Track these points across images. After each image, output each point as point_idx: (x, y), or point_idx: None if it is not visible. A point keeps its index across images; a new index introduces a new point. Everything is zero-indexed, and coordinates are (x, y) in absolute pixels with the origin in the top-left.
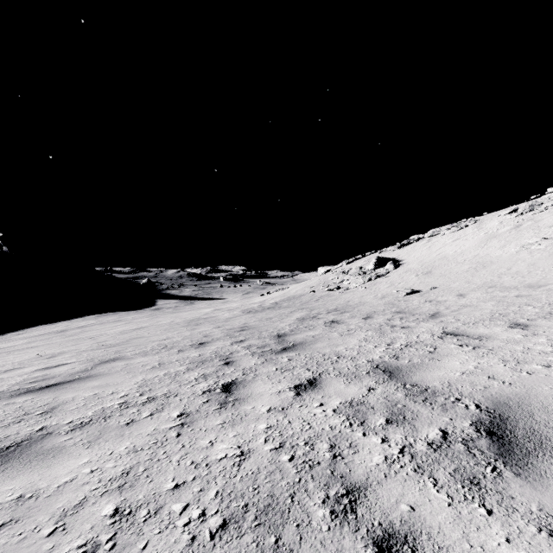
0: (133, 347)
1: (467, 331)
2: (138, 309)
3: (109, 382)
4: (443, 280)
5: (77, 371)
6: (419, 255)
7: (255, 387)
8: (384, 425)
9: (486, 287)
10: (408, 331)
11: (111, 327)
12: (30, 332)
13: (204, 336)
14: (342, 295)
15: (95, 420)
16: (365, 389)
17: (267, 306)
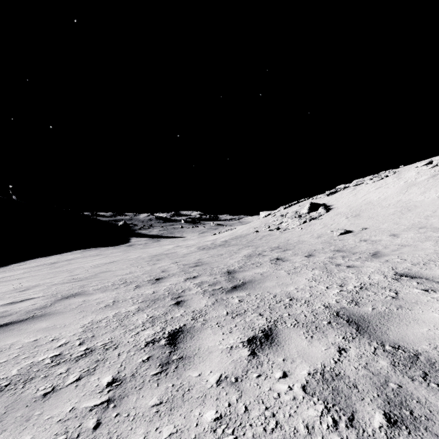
0: (97, 282)
1: (423, 273)
2: (116, 245)
3: (57, 323)
4: (372, 222)
5: (35, 308)
6: (346, 201)
7: (203, 339)
8: (386, 429)
9: (416, 228)
10: (355, 271)
11: (90, 261)
12: (29, 263)
13: (162, 271)
14: (282, 234)
15: (13, 384)
16: (333, 349)
17: (218, 243)
